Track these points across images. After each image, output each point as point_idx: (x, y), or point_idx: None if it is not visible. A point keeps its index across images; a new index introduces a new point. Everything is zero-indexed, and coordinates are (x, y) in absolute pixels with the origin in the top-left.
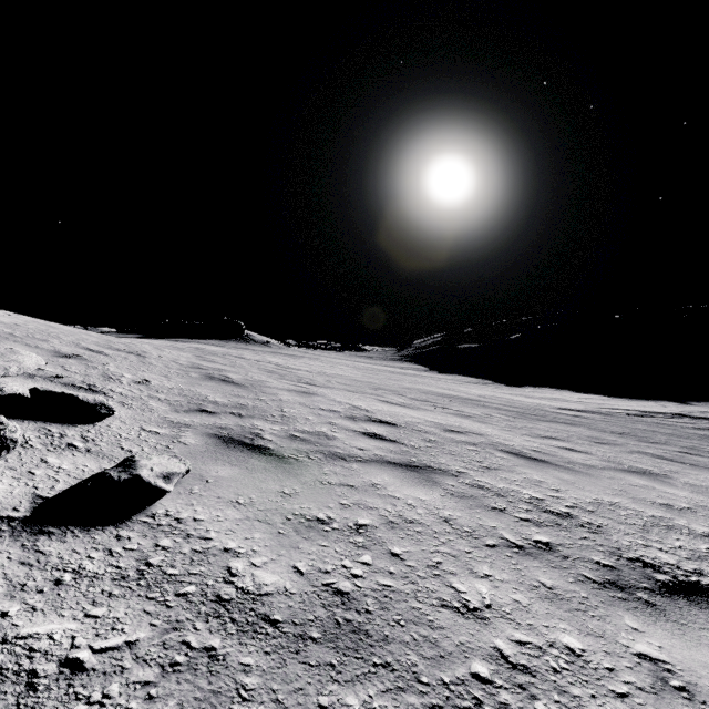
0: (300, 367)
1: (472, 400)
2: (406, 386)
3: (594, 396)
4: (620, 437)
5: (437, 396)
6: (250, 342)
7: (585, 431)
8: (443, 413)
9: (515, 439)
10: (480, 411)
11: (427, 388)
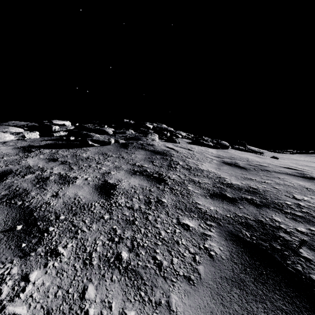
0: None
1: None
2: None
3: None
4: None
5: None
6: None
7: None
8: None
9: None
10: None
11: None
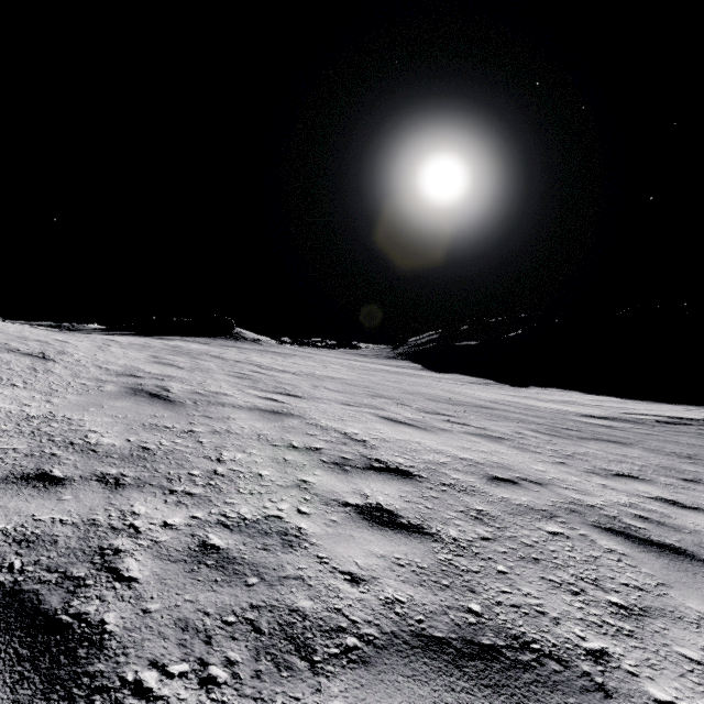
0: (287, 368)
1: (487, 408)
2: (407, 390)
3: (607, 397)
4: (695, 463)
5: (446, 403)
6: (240, 340)
7: (647, 455)
8: (466, 435)
9: (589, 486)
10: (506, 427)
11: (430, 392)
